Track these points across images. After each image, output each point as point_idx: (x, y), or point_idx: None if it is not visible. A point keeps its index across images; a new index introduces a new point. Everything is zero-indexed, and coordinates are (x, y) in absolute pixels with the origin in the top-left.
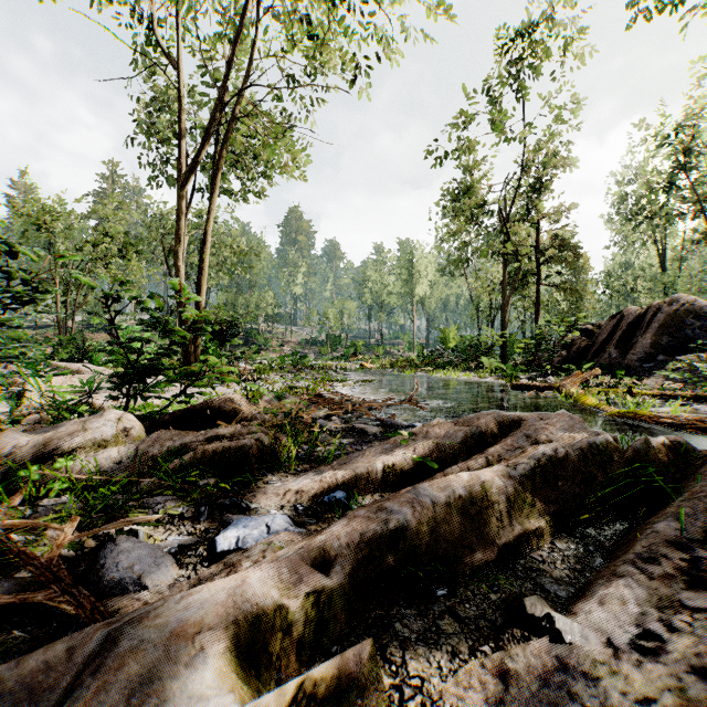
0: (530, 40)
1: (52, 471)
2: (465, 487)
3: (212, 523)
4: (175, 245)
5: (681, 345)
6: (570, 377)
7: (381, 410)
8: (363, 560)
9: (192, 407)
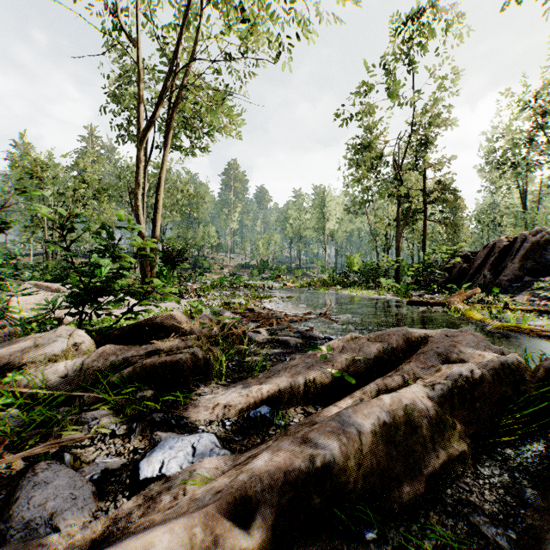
0: (420, 24)
1: (4, 384)
2: (388, 412)
3: (142, 441)
4: (135, 189)
5: (543, 268)
6: (455, 295)
7: (301, 323)
8: (288, 503)
9: (138, 322)
